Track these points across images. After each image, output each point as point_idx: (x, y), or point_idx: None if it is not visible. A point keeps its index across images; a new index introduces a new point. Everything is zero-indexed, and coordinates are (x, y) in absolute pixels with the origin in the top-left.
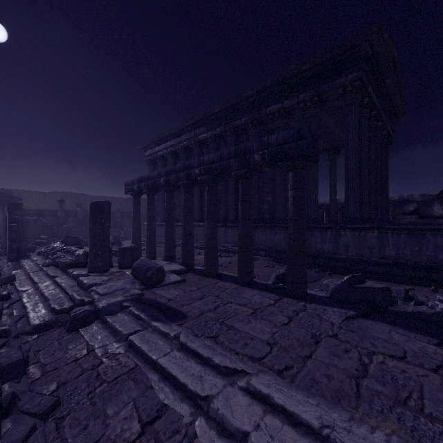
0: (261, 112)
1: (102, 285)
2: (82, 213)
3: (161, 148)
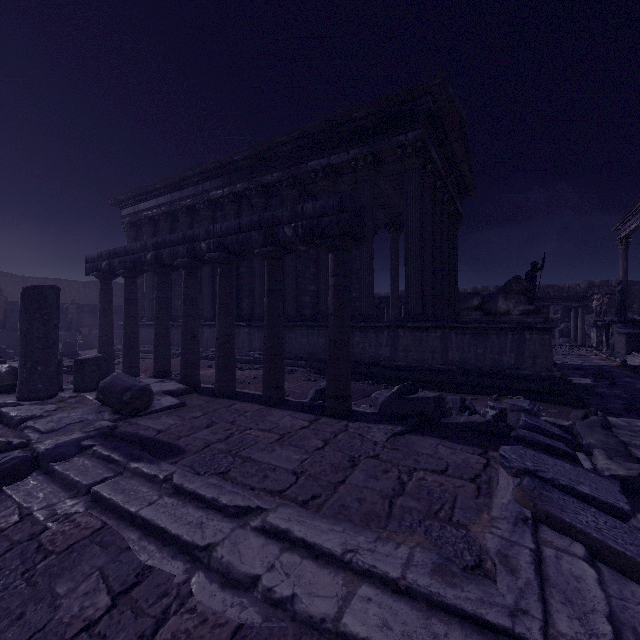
0: (300, 167)
1: (45, 418)
2: (2, 305)
3: (149, 206)
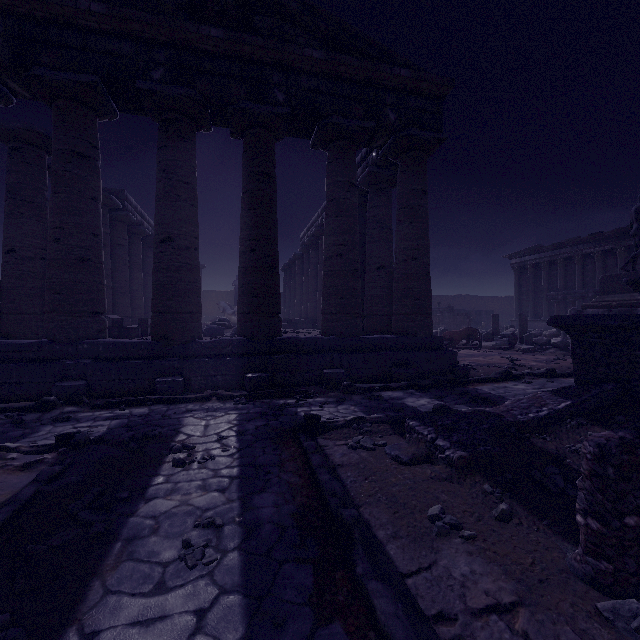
0: None
1: None
2: None
3: (533, 258)
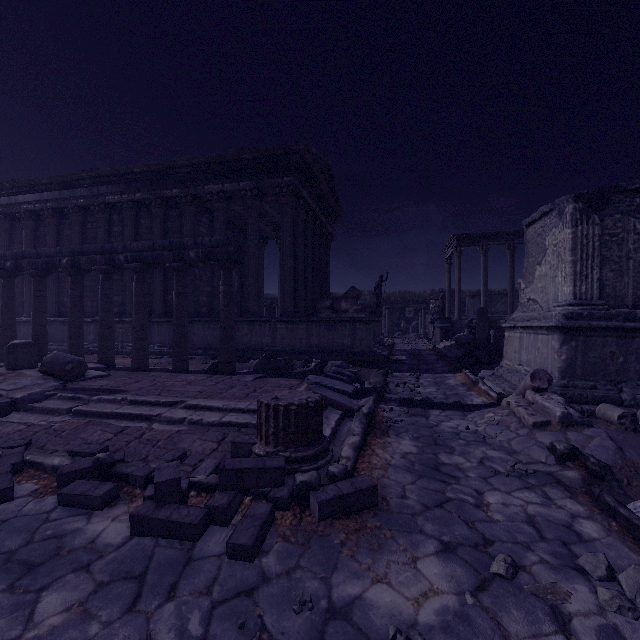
0: (198, 188)
1: (2, 383)
2: None
3: (31, 199)
